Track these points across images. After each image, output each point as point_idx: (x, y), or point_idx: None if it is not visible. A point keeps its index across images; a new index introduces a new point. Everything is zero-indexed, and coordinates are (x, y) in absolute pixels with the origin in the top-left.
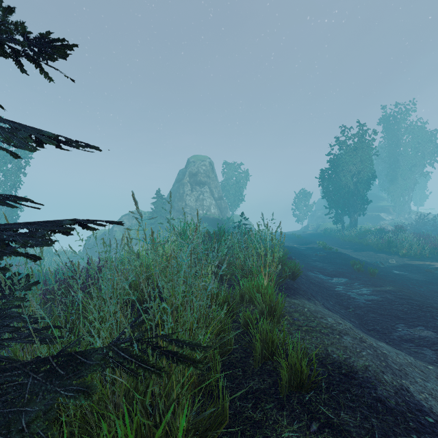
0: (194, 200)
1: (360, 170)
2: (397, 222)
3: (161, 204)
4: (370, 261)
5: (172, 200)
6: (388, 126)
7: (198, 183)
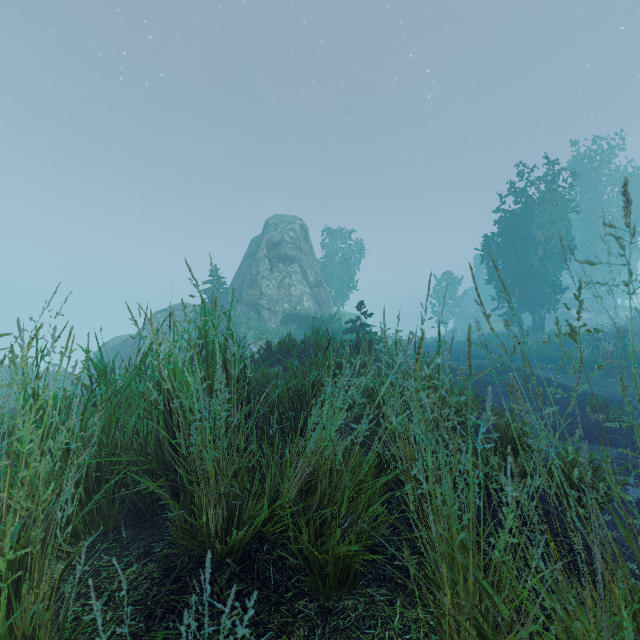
0: (274, 286)
1: (549, 237)
2: (599, 322)
3: (218, 293)
4: (606, 395)
5: (238, 286)
6: (581, 172)
7: (281, 259)
